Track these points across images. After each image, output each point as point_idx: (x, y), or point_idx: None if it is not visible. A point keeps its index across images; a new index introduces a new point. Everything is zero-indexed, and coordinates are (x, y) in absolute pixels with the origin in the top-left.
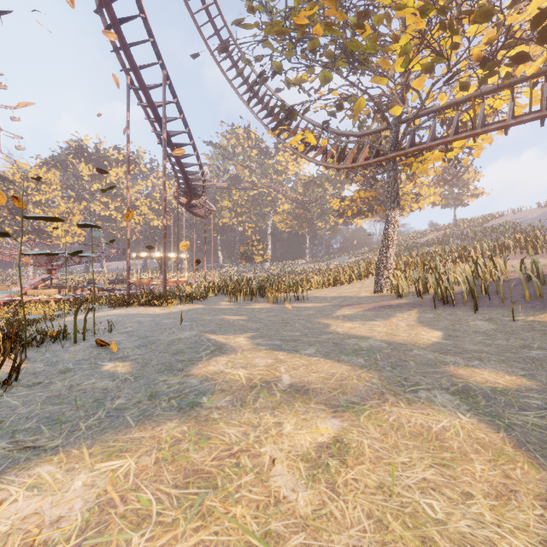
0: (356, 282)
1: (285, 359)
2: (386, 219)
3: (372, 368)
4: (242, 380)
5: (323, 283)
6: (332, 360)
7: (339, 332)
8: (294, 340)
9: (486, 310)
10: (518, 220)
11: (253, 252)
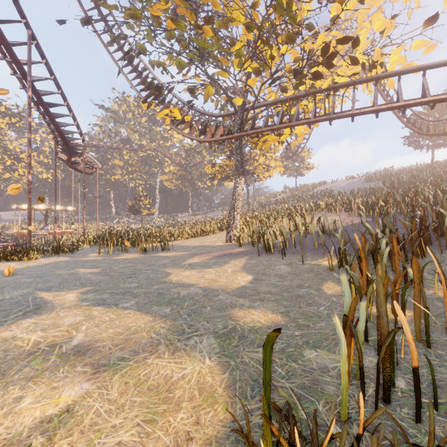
0: (219, 233)
1: (97, 315)
2: (234, 184)
3: (170, 318)
4: (27, 346)
5: (193, 234)
6: (141, 312)
7: (173, 281)
8: (124, 293)
9: (291, 256)
10: (334, 188)
11: (140, 206)
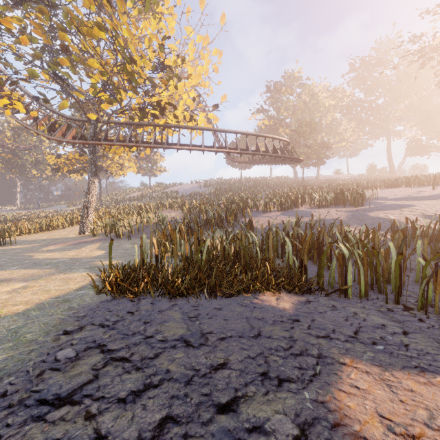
0: (68, 227)
1: None
2: (88, 184)
3: (54, 268)
4: None
5: (35, 229)
6: (29, 269)
7: (40, 258)
8: (0, 266)
9: (135, 239)
10: (181, 190)
11: None
